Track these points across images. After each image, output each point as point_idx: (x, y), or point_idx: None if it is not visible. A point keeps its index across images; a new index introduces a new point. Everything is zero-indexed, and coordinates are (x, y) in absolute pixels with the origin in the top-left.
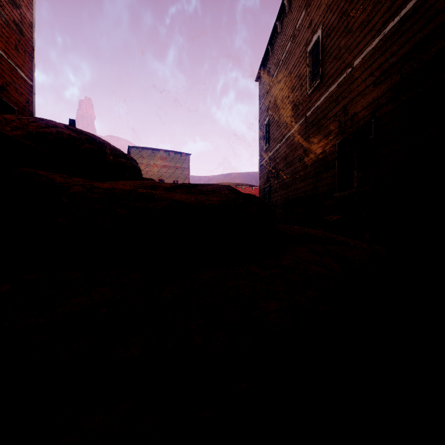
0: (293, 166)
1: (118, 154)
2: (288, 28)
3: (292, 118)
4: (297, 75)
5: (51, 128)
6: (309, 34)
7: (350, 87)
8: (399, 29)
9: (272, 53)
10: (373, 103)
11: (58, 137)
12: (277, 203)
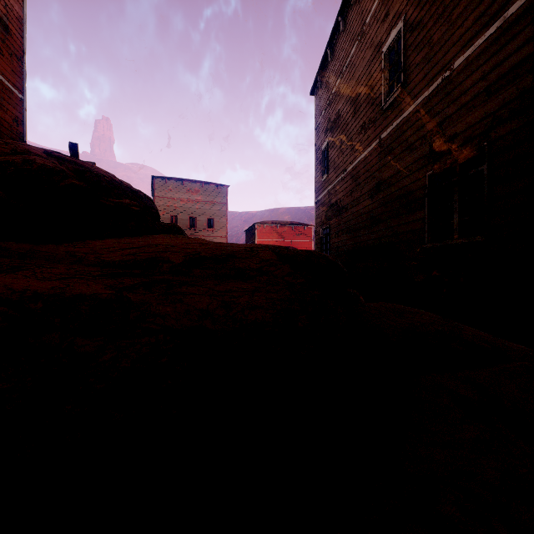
0: (361, 204)
1: (125, 191)
2: (355, 23)
3: (360, 141)
4: (367, 84)
5: (16, 156)
6: (384, 29)
7: (448, 97)
8: (531, 9)
9: (332, 58)
10: (485, 119)
11: (24, 169)
12: (339, 250)
